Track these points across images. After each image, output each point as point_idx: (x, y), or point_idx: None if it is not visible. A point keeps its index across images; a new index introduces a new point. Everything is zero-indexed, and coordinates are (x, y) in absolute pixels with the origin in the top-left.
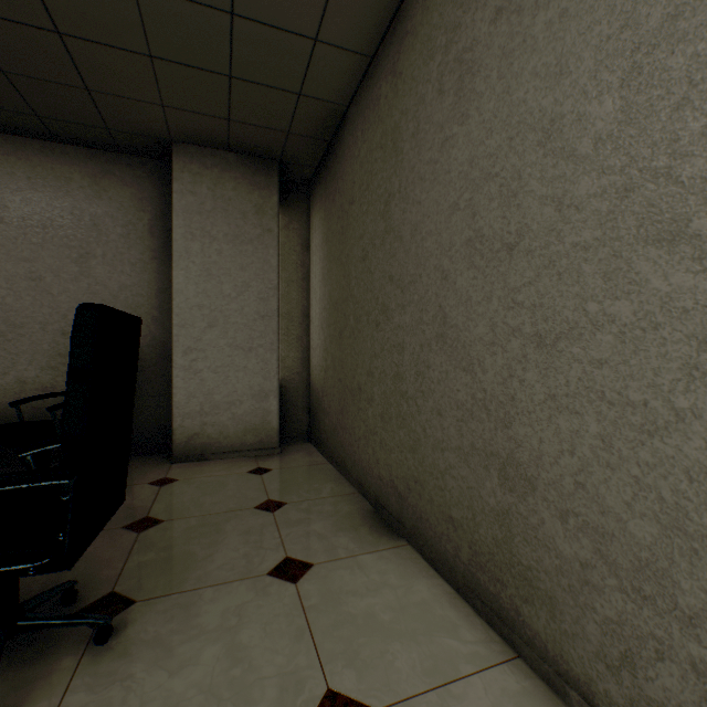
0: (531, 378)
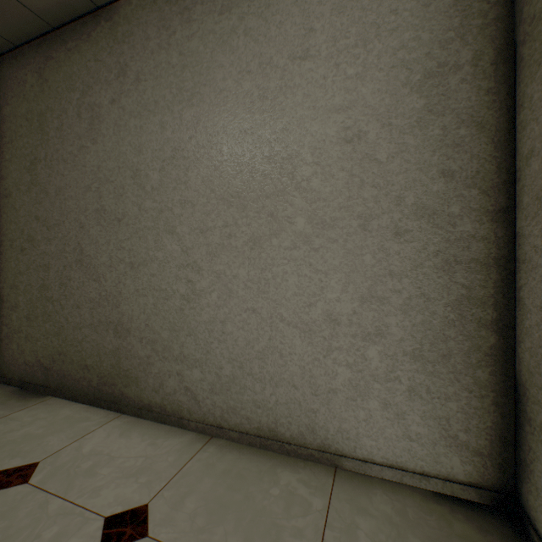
0: (129, 282)
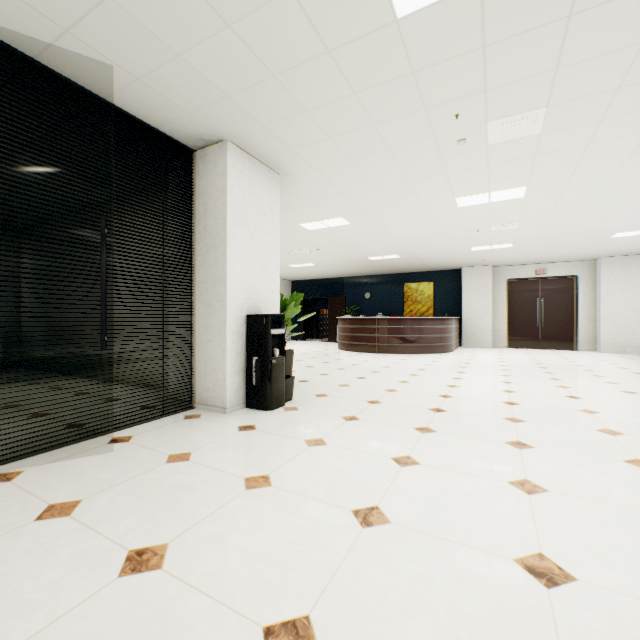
0: None
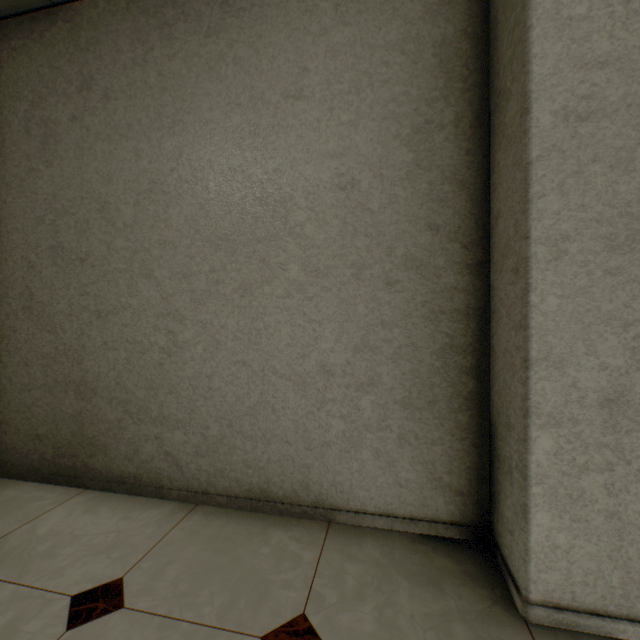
0: (95, 334)
